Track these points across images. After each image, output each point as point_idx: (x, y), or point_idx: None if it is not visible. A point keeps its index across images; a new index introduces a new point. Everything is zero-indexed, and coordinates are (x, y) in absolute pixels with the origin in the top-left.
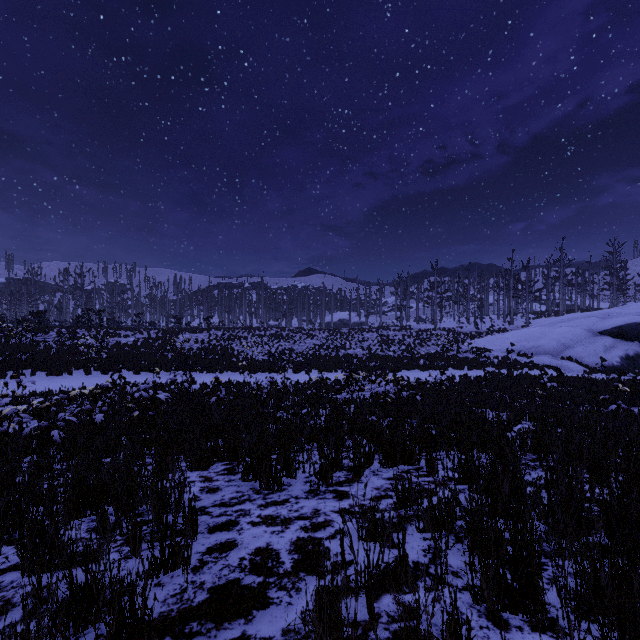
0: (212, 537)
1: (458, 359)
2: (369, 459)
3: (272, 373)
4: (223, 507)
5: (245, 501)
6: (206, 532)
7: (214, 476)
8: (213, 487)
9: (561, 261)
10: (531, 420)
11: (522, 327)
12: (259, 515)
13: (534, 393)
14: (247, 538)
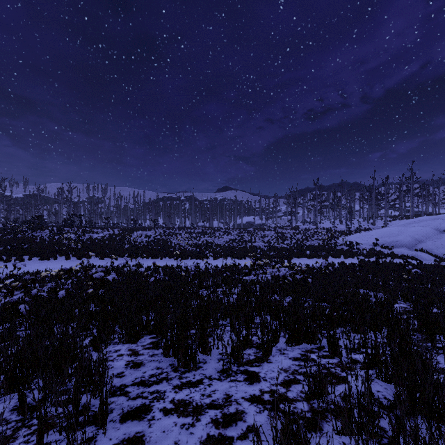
0: (122, 428)
1: (336, 250)
2: (275, 338)
3: (198, 259)
4: (141, 386)
5: (162, 380)
6: (118, 420)
7: (140, 350)
8: (137, 362)
9: (411, 178)
10: (405, 300)
11: (382, 227)
12: (172, 399)
13: (399, 277)
14: (156, 433)
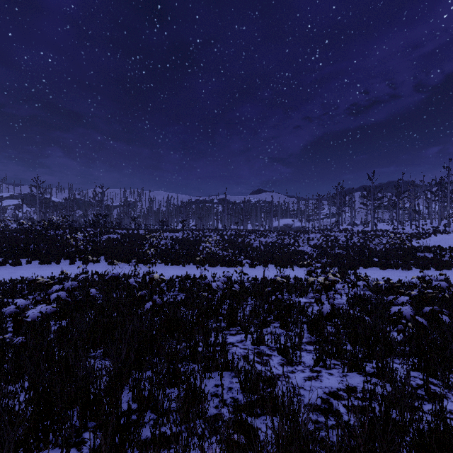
0: None
1: (416, 258)
2: None
3: (230, 267)
4: None
5: None
6: None
7: None
8: None
9: None
10: None
11: None
12: None
13: None
14: None
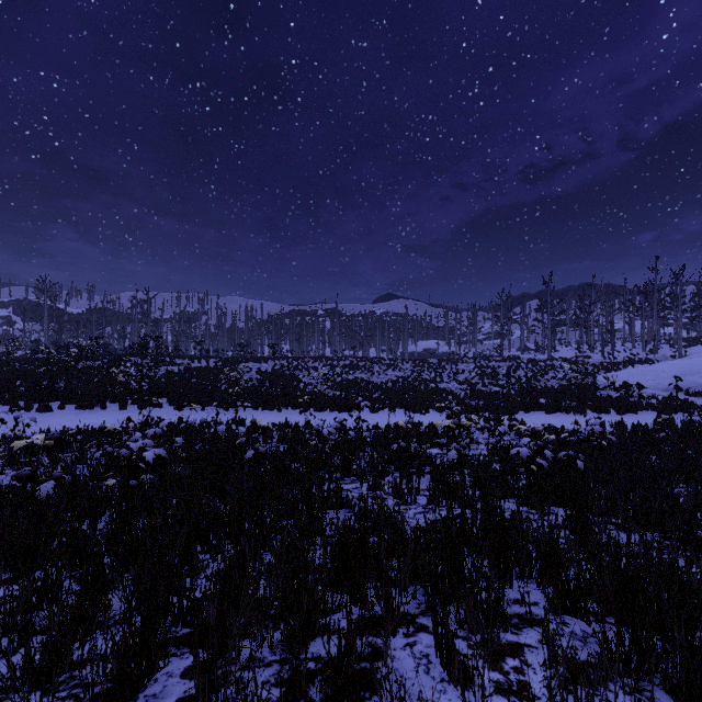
0: None
1: (596, 398)
2: None
3: (344, 412)
4: None
5: None
6: None
7: None
8: None
9: None
10: None
11: (672, 357)
12: None
13: None
14: None
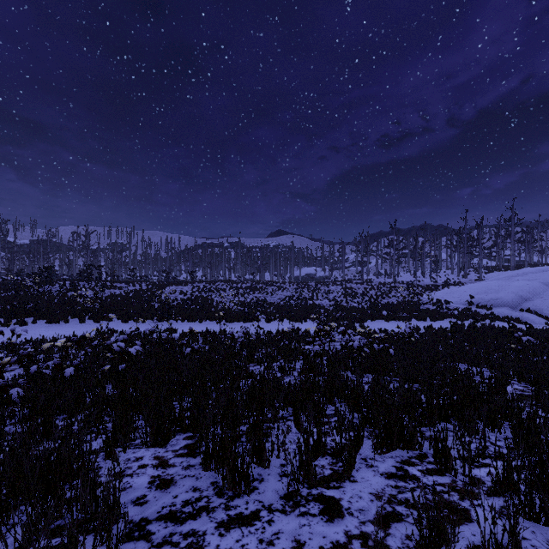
0: None
1: (420, 310)
2: (358, 441)
3: (247, 322)
4: (170, 523)
5: (201, 511)
6: None
7: (171, 458)
8: (166, 478)
9: (512, 220)
10: (520, 380)
11: (476, 281)
12: None
13: (505, 346)
14: None
